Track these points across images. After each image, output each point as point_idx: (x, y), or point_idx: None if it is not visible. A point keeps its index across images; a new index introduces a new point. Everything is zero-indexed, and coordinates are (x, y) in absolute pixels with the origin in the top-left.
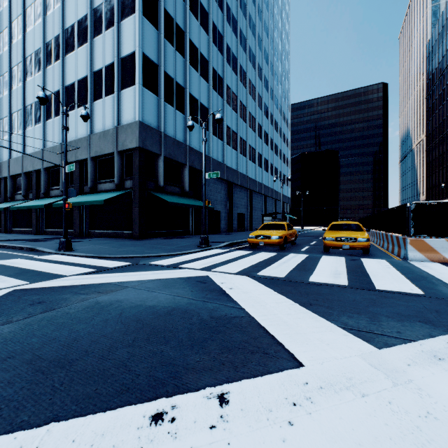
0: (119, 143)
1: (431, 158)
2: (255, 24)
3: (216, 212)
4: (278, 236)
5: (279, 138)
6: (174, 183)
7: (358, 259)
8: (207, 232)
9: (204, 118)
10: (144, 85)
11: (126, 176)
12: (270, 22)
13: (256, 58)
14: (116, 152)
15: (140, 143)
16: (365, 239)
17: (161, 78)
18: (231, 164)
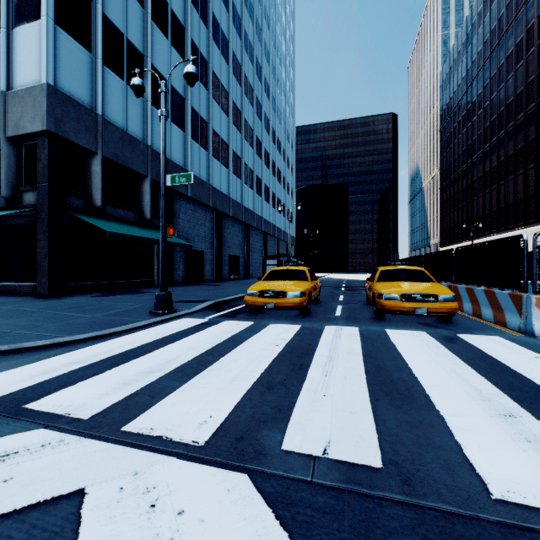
0: (9, 123)
1: (445, 197)
2: (253, 5)
3: (198, 253)
4: (300, 293)
5: (283, 162)
6: (125, 205)
7: (453, 336)
8: (183, 281)
9: (178, 111)
10: (60, 24)
11: (26, 185)
12: (272, 10)
13: (254, 50)
14: (4, 138)
15: (50, 124)
16: (452, 297)
17: (97, 24)
18: (220, 185)
